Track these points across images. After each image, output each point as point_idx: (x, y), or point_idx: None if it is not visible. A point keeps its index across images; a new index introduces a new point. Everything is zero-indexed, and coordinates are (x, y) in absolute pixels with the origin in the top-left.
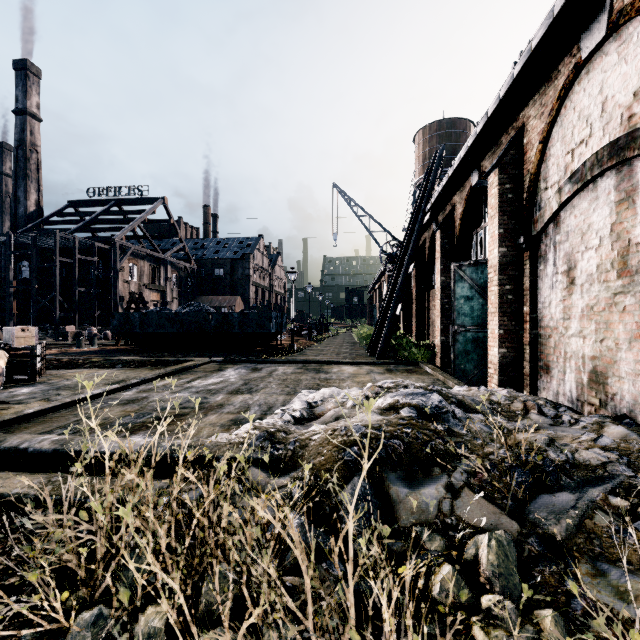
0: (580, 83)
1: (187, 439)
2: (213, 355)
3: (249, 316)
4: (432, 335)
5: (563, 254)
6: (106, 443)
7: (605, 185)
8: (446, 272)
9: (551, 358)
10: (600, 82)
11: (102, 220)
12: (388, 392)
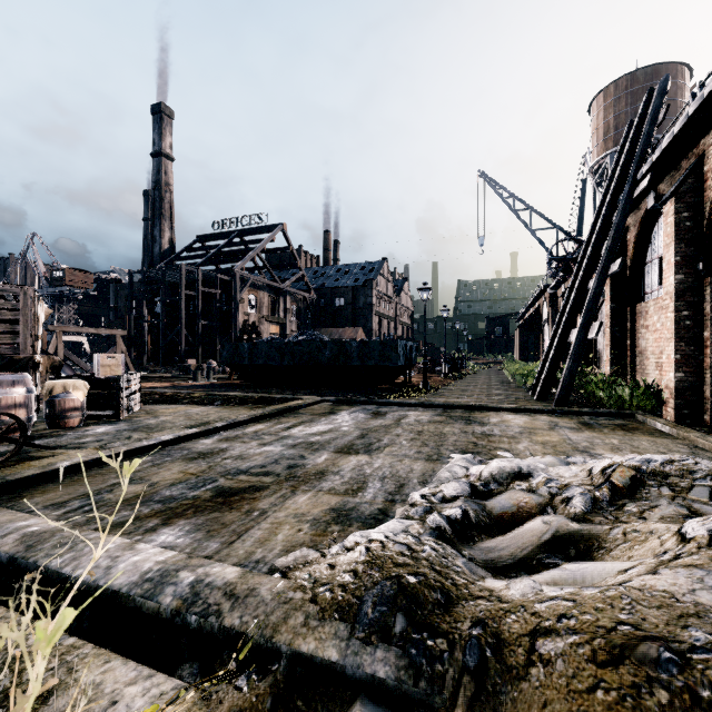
0: None
1: (244, 552)
2: (326, 393)
3: (370, 345)
4: (641, 371)
5: None
6: (91, 555)
7: None
8: (686, 266)
9: None
10: None
11: (225, 252)
12: (667, 486)
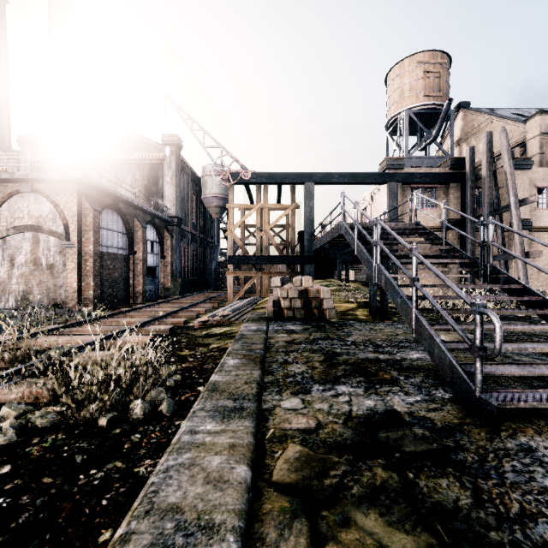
0: (19, 197)
1: None
2: None
3: None
4: None
5: (8, 253)
6: None
7: (29, 236)
8: None
9: (1, 294)
10: (28, 203)
11: None
12: None
